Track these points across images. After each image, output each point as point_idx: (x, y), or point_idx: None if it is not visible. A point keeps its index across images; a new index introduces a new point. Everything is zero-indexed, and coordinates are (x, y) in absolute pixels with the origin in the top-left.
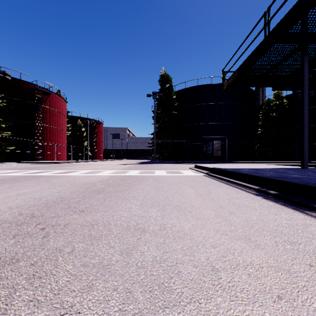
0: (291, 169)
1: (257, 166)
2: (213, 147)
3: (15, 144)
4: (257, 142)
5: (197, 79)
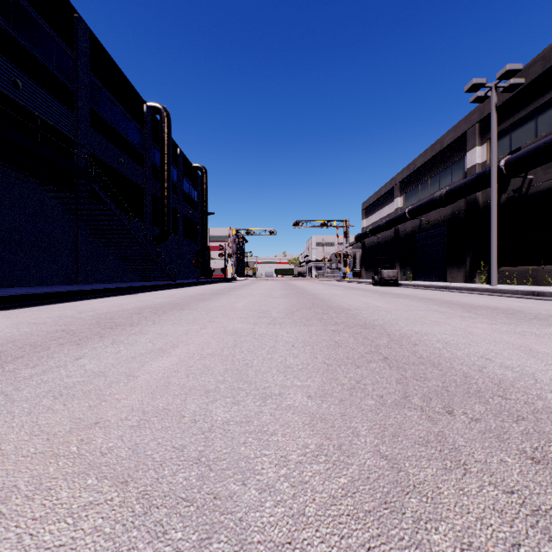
0: None
1: None
2: None
3: None
4: None
5: None
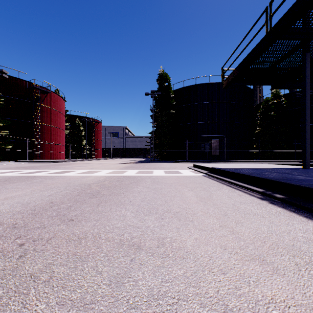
0: (293, 169)
1: (257, 166)
2: (211, 146)
3: (12, 143)
4: (256, 141)
5: (195, 78)
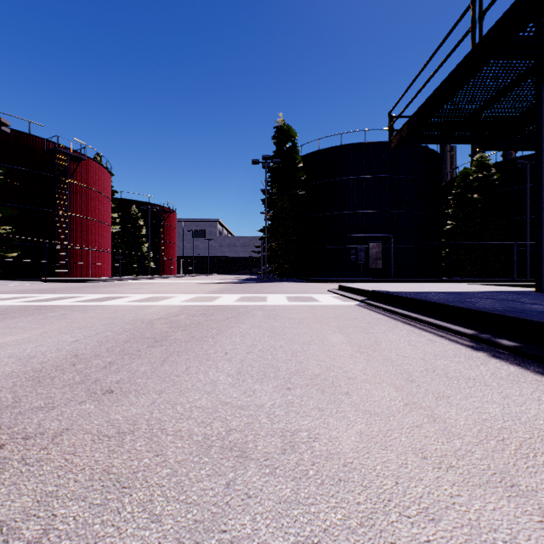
0: (519, 293)
1: (452, 288)
2: (369, 254)
3: (19, 248)
4: (446, 245)
5: (340, 133)
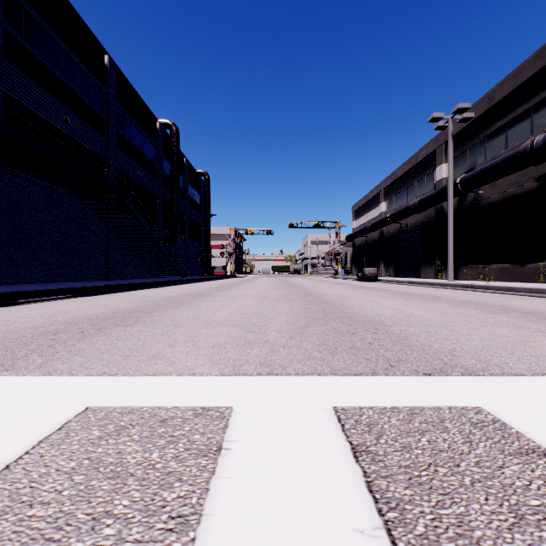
0: None
1: None
2: None
3: None
4: None
5: None
